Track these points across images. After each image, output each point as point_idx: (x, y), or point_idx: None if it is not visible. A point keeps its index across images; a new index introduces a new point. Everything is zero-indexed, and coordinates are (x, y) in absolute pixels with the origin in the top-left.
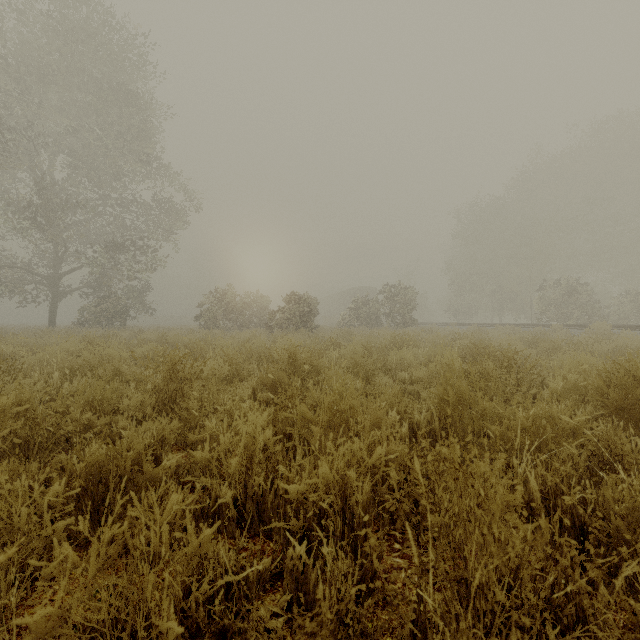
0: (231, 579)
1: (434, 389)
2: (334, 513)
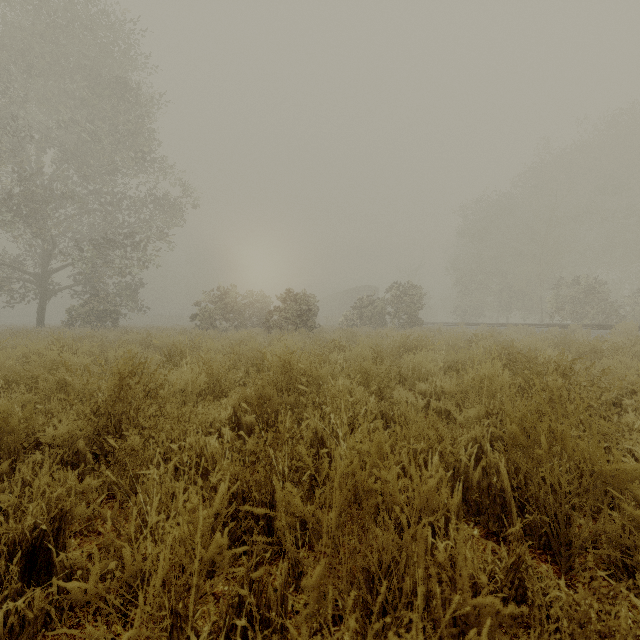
0: None
1: (474, 410)
2: None
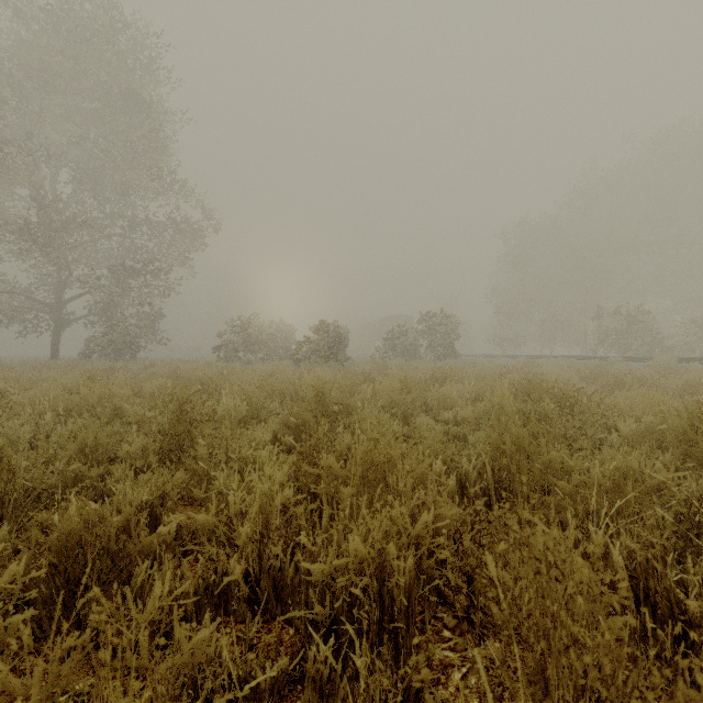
0: (234, 695)
1: (483, 432)
2: (369, 597)
